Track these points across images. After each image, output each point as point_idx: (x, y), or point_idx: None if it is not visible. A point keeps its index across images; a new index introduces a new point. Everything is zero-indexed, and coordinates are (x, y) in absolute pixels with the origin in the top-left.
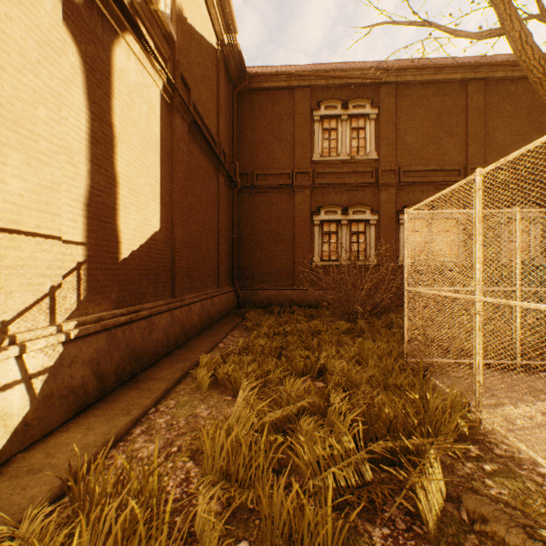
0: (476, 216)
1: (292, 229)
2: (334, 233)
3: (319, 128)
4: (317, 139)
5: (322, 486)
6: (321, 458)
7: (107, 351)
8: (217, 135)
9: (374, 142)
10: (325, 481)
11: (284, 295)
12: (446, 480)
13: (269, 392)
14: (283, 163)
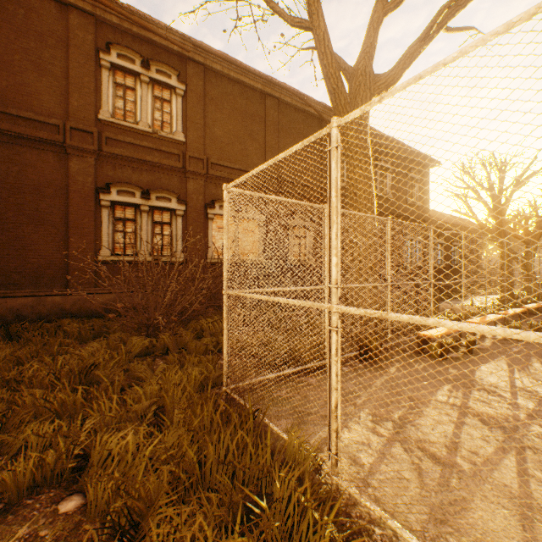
0: (333, 186)
1: (64, 207)
2: (132, 220)
3: (110, 79)
4: (107, 92)
5: None
6: None
7: None
8: None
9: (181, 121)
10: None
11: (49, 304)
12: None
13: None
14: (48, 107)
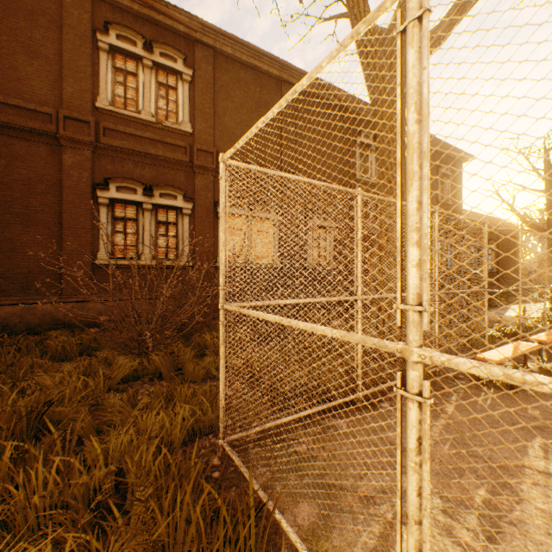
0: (411, 102)
1: (57, 205)
2: (133, 220)
3: (108, 63)
4: (105, 78)
5: None
6: None
7: None
8: None
9: (188, 110)
10: None
11: (40, 313)
12: None
13: None
14: (40, 94)
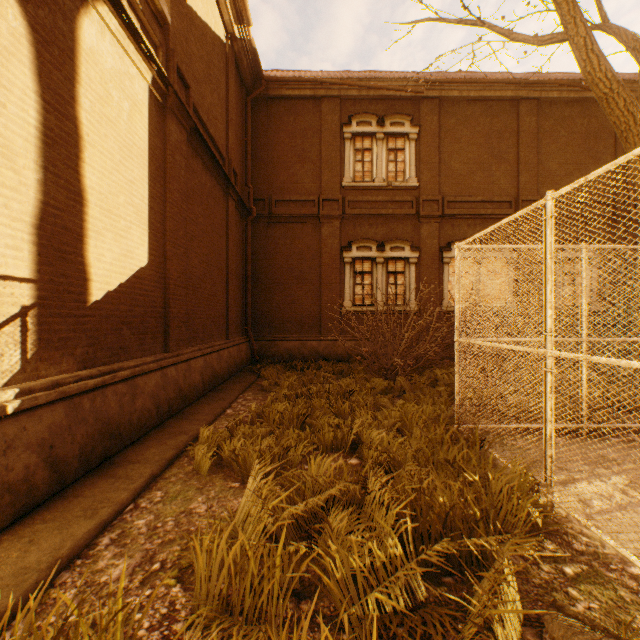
0: (547, 250)
1: (318, 267)
2: (368, 273)
3: (350, 147)
4: (348, 160)
5: (360, 616)
6: (358, 574)
7: (67, 427)
8: (226, 149)
9: (414, 166)
10: (365, 608)
11: (309, 347)
12: (521, 593)
13: (289, 475)
14: (308, 188)
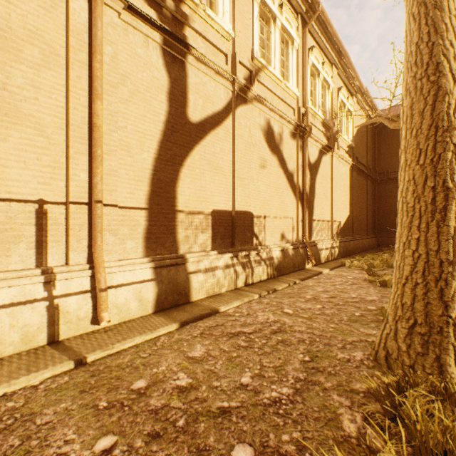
0: None
1: None
2: None
3: None
4: None
5: None
6: None
7: (343, 246)
8: (366, 162)
9: None
10: None
11: None
12: None
13: None
14: None
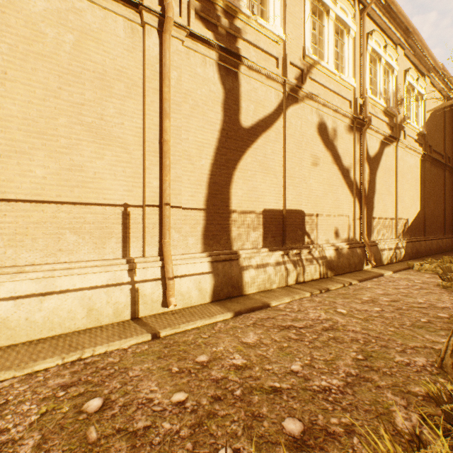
0: None
1: None
2: None
3: None
4: None
5: None
6: None
7: (412, 247)
8: (443, 149)
9: None
10: None
11: None
12: None
13: None
14: None
